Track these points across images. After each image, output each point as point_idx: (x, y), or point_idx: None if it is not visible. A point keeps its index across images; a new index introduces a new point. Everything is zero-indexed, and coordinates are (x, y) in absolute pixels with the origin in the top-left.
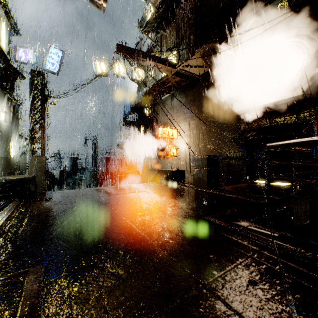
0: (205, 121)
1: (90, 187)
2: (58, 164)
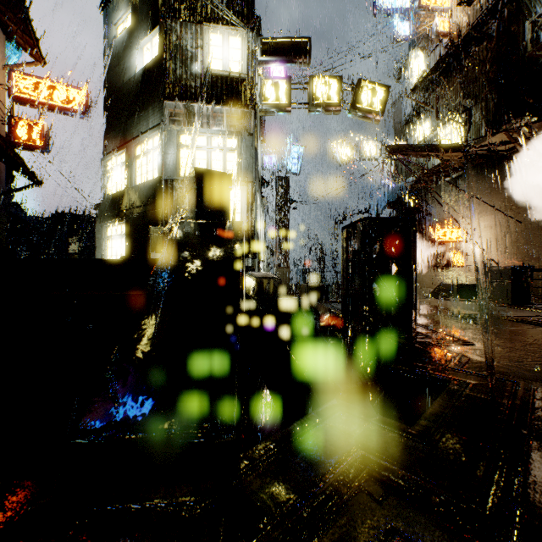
0: (516, 216)
1: None
2: None
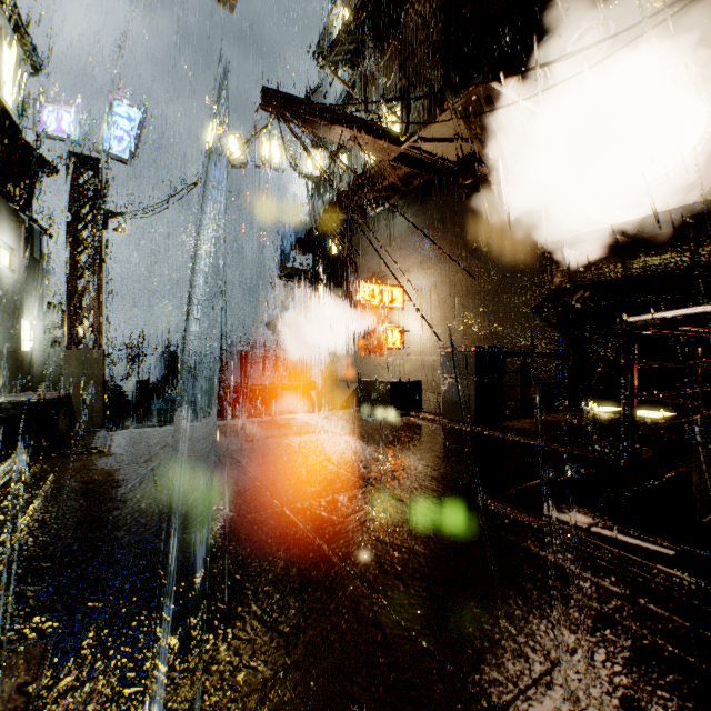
0: (469, 269)
1: (205, 420)
2: (135, 367)
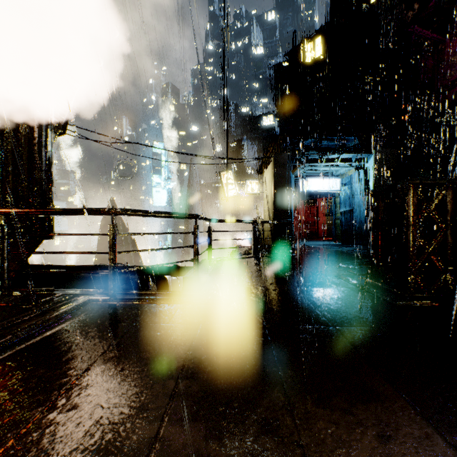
0: None
1: None
2: None
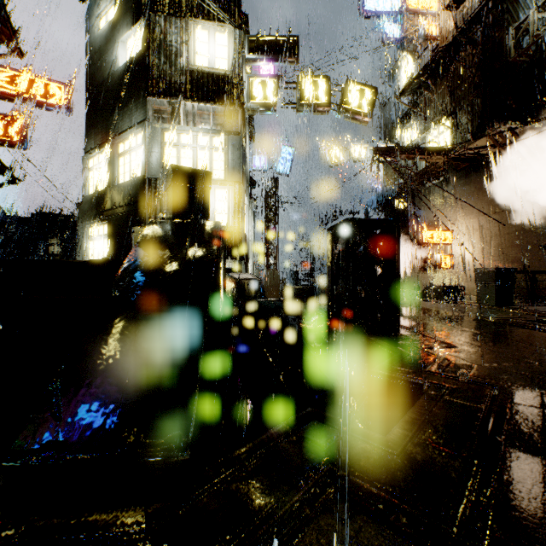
0: (501, 219)
1: None
2: None
